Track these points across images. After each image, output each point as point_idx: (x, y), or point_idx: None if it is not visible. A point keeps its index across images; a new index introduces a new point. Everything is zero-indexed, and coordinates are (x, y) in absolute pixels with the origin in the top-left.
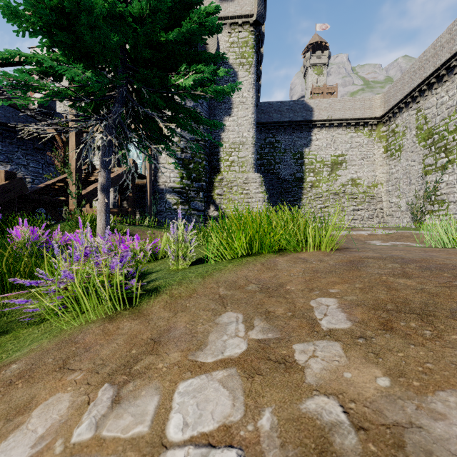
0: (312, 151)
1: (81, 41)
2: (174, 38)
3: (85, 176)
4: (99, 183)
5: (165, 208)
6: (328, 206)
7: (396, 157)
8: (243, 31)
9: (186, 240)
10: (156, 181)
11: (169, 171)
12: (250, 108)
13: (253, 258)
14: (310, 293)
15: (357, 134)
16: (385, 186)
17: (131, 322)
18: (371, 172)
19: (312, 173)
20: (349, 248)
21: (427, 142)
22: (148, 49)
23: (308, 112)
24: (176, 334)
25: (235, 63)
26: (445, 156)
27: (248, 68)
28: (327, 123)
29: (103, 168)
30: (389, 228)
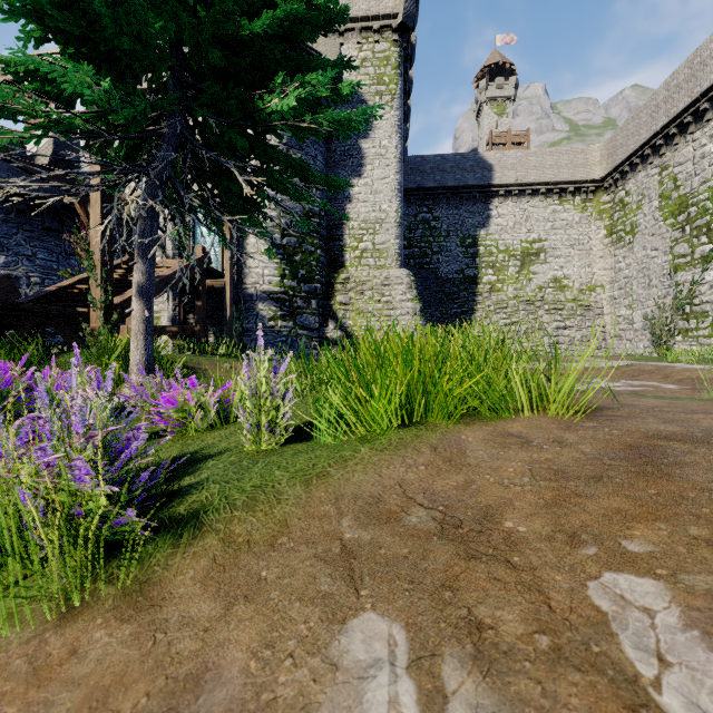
0: (491, 234)
1: (98, 29)
2: (264, 31)
3: (124, 274)
4: (135, 282)
5: (255, 326)
6: (517, 322)
7: (626, 243)
8: (381, 41)
9: (275, 394)
10: (240, 282)
11: (262, 265)
12: (393, 165)
13: (412, 434)
14: (574, 553)
15: (563, 207)
16: (608, 289)
17: (111, 630)
18: (586, 267)
19: (491, 270)
20: (597, 407)
21: (678, 219)
22: (220, 51)
23: (484, 172)
24: (215, 706)
25: (368, 93)
26: (707, 242)
27: (389, 100)
28: (515, 189)
29: (142, 258)
30: (616, 357)
